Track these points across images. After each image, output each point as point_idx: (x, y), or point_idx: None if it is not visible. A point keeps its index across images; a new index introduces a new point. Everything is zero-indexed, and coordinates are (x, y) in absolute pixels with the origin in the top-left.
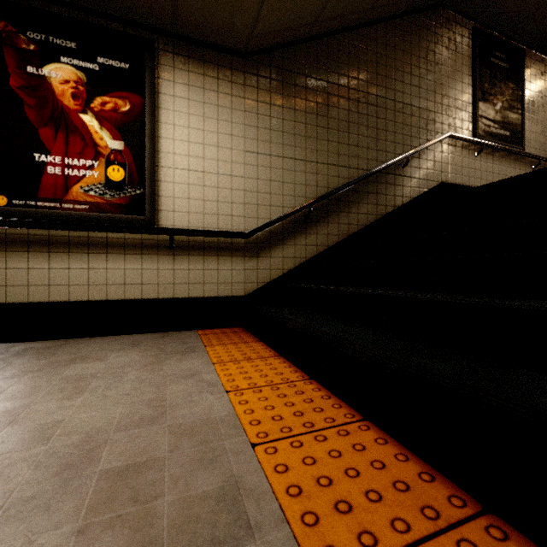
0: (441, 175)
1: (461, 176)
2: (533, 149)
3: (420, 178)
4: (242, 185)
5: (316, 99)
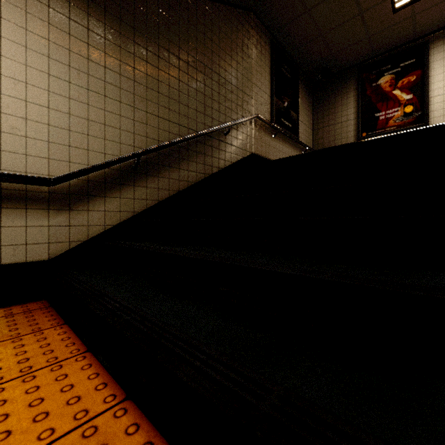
0: (252, 147)
1: (265, 151)
2: (303, 140)
3: (237, 146)
4: (44, 116)
5: (146, 45)
